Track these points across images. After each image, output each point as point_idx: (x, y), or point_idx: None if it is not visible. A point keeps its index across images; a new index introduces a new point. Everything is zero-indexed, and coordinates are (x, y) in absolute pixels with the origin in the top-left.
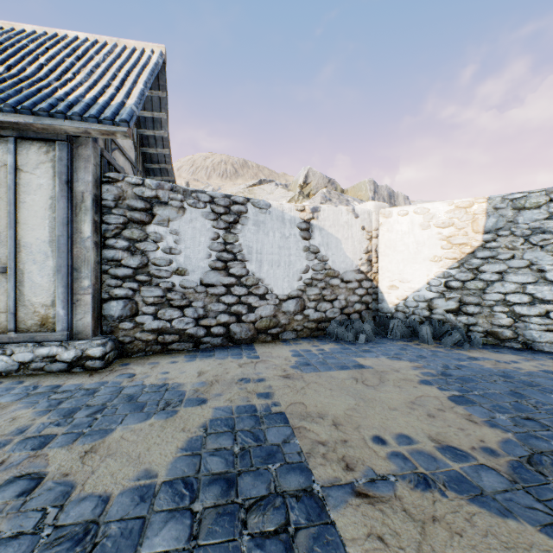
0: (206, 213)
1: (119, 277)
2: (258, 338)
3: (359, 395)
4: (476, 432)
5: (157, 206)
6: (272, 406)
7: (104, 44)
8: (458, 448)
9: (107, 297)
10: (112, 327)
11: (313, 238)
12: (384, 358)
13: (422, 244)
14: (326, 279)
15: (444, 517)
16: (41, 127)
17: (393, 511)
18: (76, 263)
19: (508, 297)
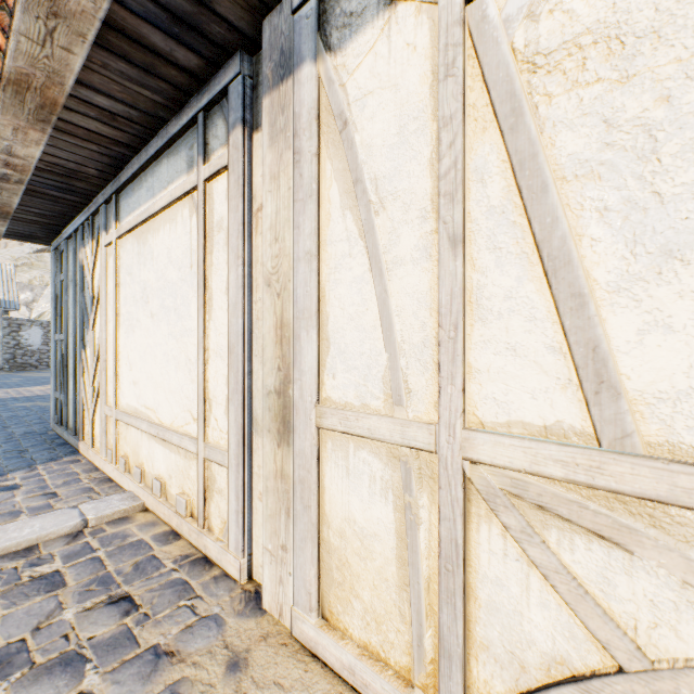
0: (40, 327)
1: (10, 347)
2: None
3: None
4: None
5: (23, 326)
6: None
7: None
8: None
9: (6, 353)
10: (8, 362)
11: None
12: None
13: None
14: None
15: None
16: None
17: None
18: None
19: None
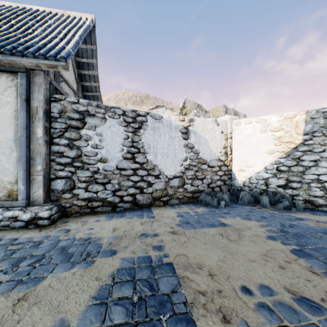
0: (120, 122)
1: (62, 164)
2: (154, 203)
3: (225, 248)
4: (320, 283)
5: (88, 117)
6: (163, 257)
7: (55, 14)
8: (310, 299)
9: (54, 177)
10: (57, 197)
11: (190, 138)
12: (239, 218)
13: (261, 142)
14: (198, 165)
15: None
16: (6, 62)
17: None
18: (32, 154)
19: (321, 177)
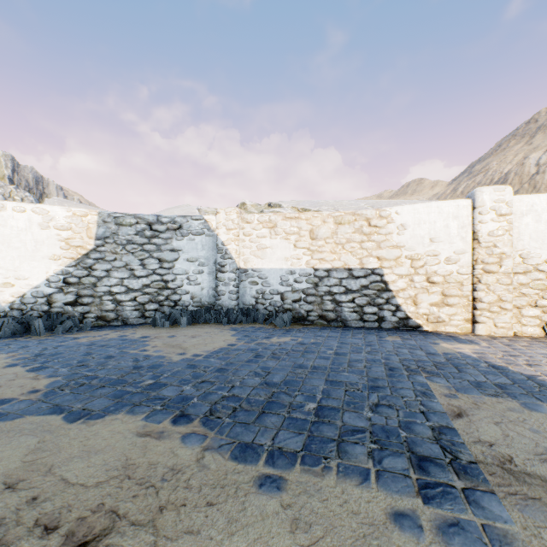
0: None
1: None
2: None
3: None
4: (34, 384)
5: None
6: None
7: None
8: (9, 398)
9: None
10: None
11: None
12: None
13: (41, 243)
14: None
15: None
16: None
17: None
18: None
19: (113, 289)
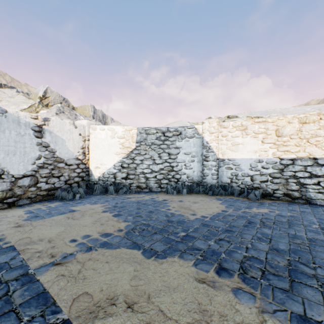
0: None
1: None
2: None
3: (68, 224)
4: (118, 225)
5: None
6: (4, 245)
7: None
8: (109, 232)
9: None
10: None
11: (45, 137)
12: (88, 204)
13: (111, 146)
14: (55, 163)
15: (94, 257)
16: None
17: (72, 263)
18: None
19: (144, 170)
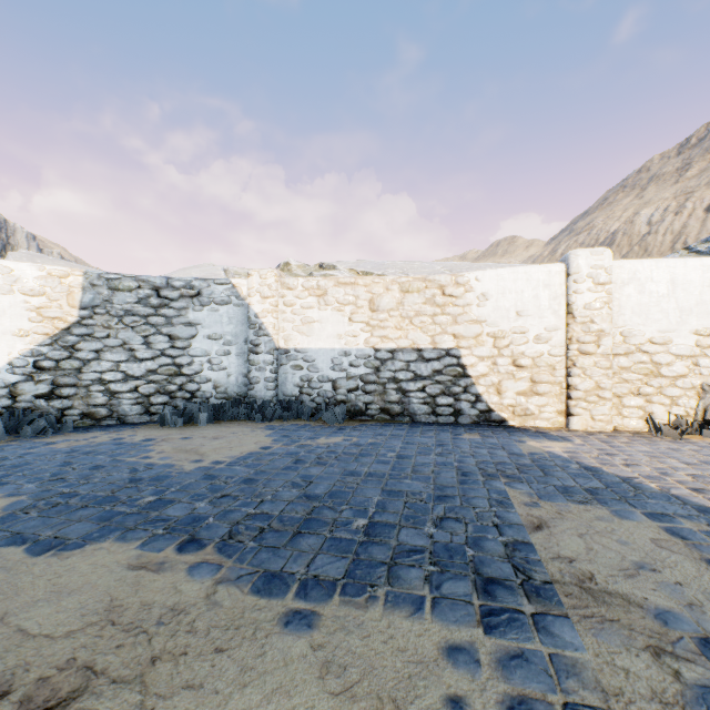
0: None
1: None
2: None
3: None
4: None
5: None
6: None
7: None
8: None
9: None
10: None
11: None
12: None
13: (1, 313)
14: None
15: None
16: None
17: None
18: None
19: (105, 376)
